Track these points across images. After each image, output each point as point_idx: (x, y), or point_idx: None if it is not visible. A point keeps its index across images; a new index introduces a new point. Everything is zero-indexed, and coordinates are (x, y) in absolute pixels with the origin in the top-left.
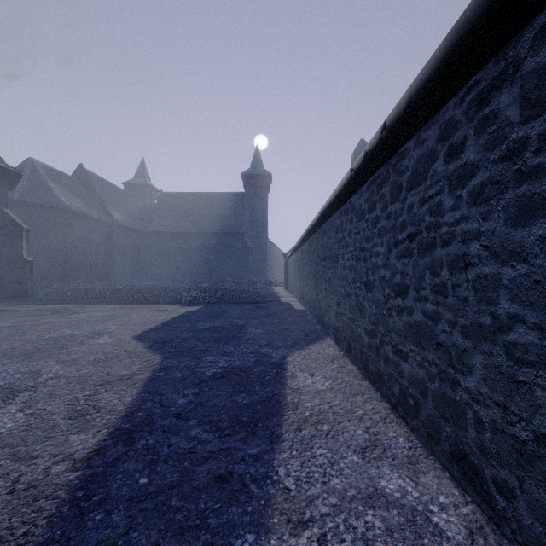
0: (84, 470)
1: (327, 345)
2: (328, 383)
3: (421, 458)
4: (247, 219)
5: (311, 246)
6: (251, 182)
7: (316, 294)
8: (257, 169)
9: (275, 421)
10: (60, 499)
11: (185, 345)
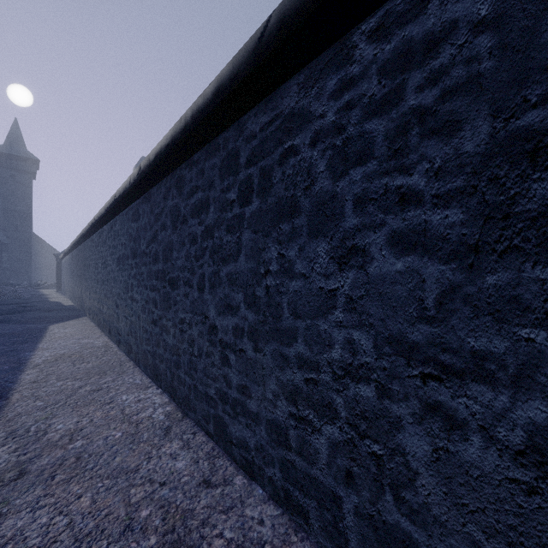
0: None
1: (82, 319)
2: (74, 330)
3: (102, 337)
4: None
5: (79, 254)
6: (6, 163)
7: (81, 290)
8: (16, 148)
9: (39, 340)
10: None
11: None
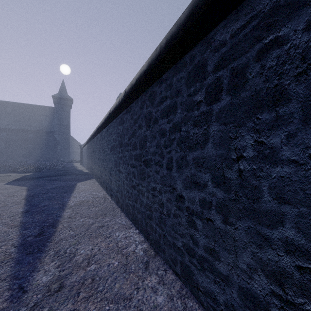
0: (25, 200)
1: (92, 180)
2: (88, 186)
3: (102, 191)
4: (56, 123)
5: (90, 145)
6: (59, 102)
7: (92, 164)
8: (63, 94)
9: (72, 191)
10: (24, 202)
11: (34, 184)
